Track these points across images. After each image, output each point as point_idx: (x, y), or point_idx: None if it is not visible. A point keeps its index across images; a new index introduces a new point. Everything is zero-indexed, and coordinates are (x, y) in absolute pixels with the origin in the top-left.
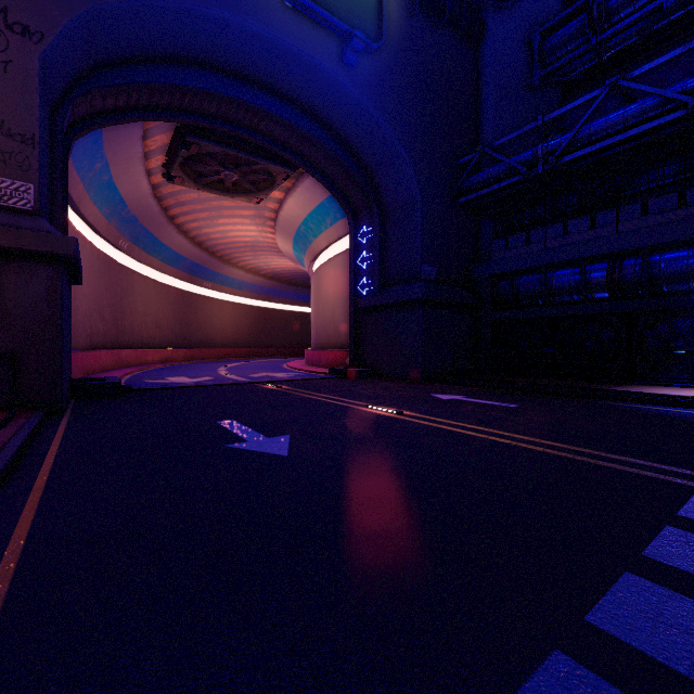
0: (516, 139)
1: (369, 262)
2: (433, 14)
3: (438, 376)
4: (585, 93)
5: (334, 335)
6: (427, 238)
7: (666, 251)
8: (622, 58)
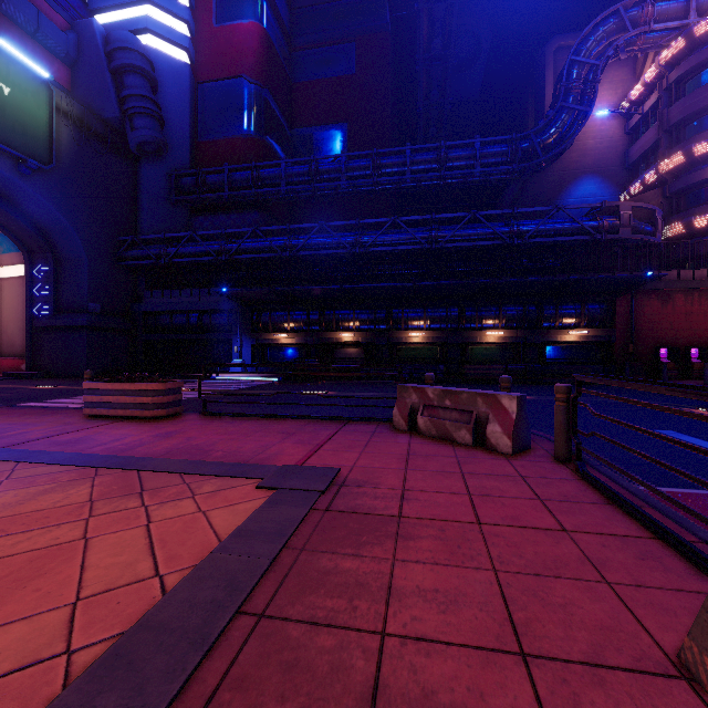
0: (162, 230)
1: (45, 293)
2: (98, 141)
3: (101, 374)
4: (200, 217)
5: (7, 345)
6: (94, 285)
7: (219, 312)
8: (217, 206)
